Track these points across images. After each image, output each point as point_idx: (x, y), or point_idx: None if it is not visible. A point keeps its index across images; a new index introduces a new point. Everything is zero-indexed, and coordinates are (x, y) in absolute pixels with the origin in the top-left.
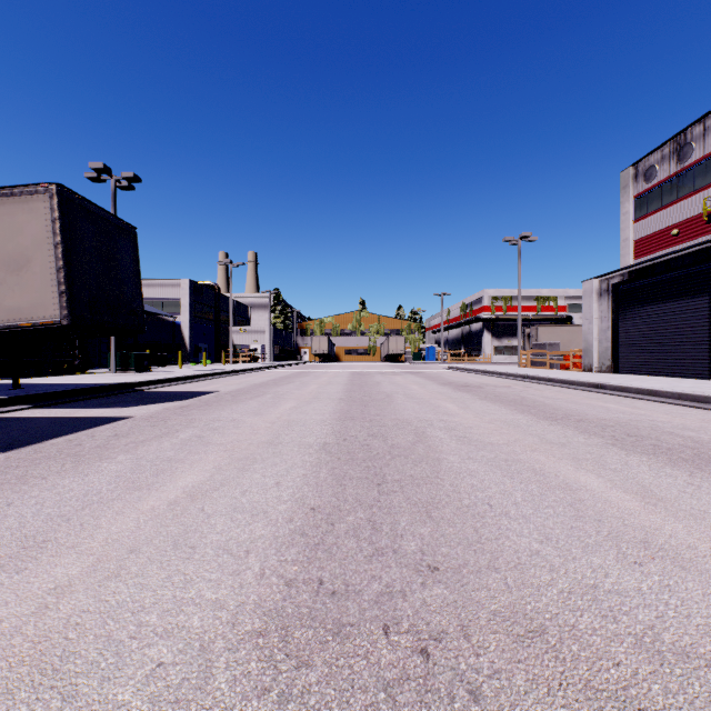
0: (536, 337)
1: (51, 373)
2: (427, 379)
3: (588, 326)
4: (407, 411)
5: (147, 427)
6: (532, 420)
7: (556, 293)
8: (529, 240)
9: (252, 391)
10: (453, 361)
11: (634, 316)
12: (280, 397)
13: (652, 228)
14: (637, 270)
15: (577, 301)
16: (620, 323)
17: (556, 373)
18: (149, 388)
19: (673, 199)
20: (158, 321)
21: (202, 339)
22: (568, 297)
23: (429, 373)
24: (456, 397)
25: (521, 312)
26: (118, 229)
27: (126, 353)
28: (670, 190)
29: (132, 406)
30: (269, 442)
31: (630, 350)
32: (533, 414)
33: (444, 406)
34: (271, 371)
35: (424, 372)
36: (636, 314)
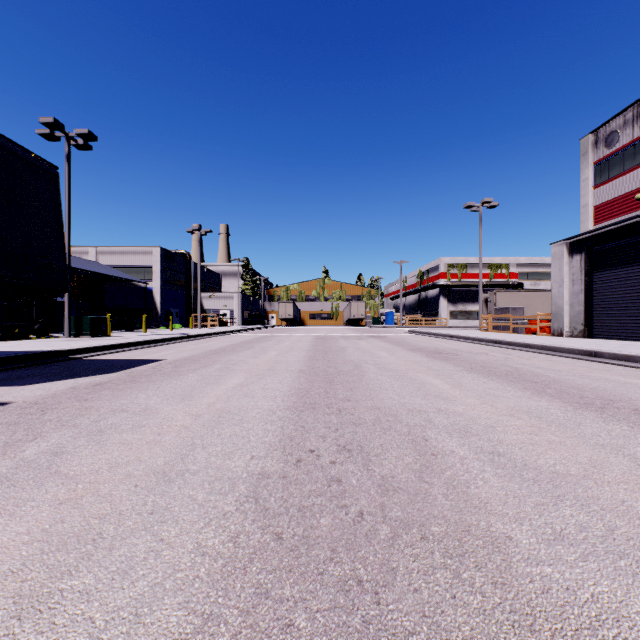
0: (494, 301)
1: (3, 338)
2: (393, 344)
3: (557, 289)
4: (385, 392)
5: (1, 426)
6: (568, 410)
7: (507, 261)
8: (490, 206)
9: (202, 360)
10: (411, 325)
11: (612, 278)
12: (229, 368)
13: (614, 193)
14: (615, 229)
15: (527, 269)
16: (594, 286)
17: (527, 338)
18: (88, 355)
19: (637, 163)
20: (131, 287)
21: (174, 304)
22: (519, 265)
23: (393, 338)
24: (436, 368)
25: (475, 279)
26: (27, 164)
27: (81, 317)
28: (633, 154)
29: (36, 382)
30: (162, 471)
31: (606, 314)
32: (558, 398)
33: (430, 382)
34: (235, 335)
35: (388, 336)
36: (613, 276)
